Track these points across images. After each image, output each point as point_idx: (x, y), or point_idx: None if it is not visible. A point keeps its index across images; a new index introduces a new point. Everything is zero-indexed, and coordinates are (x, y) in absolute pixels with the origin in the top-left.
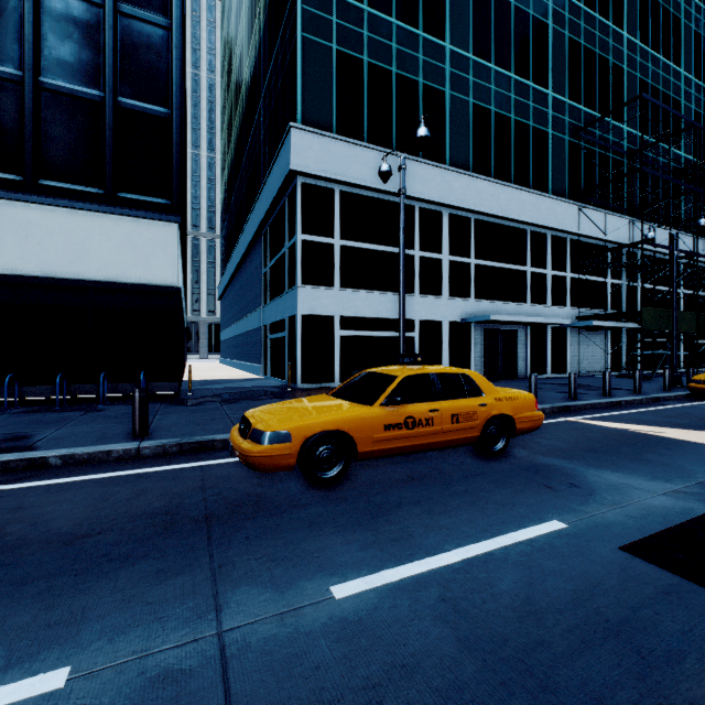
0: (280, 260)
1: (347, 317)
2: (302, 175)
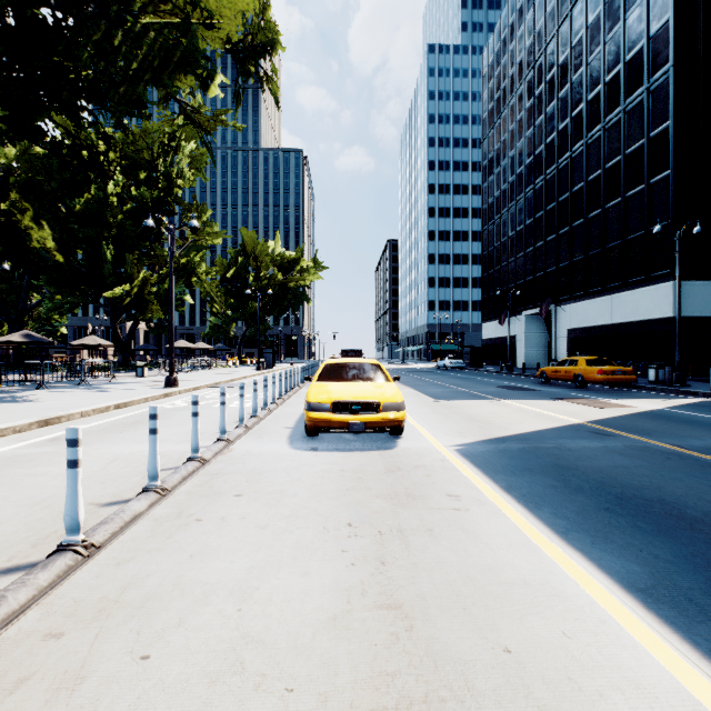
0: None
1: None
2: None
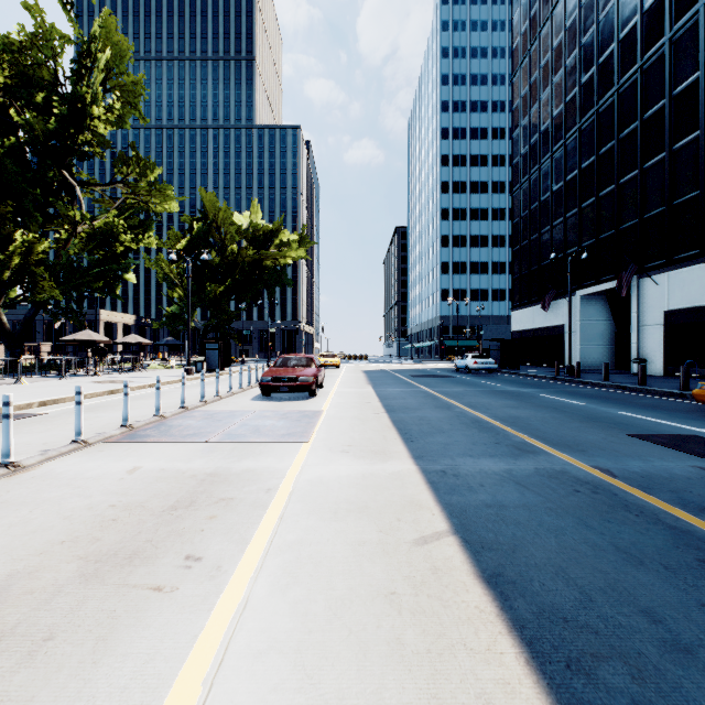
0: None
1: None
2: None
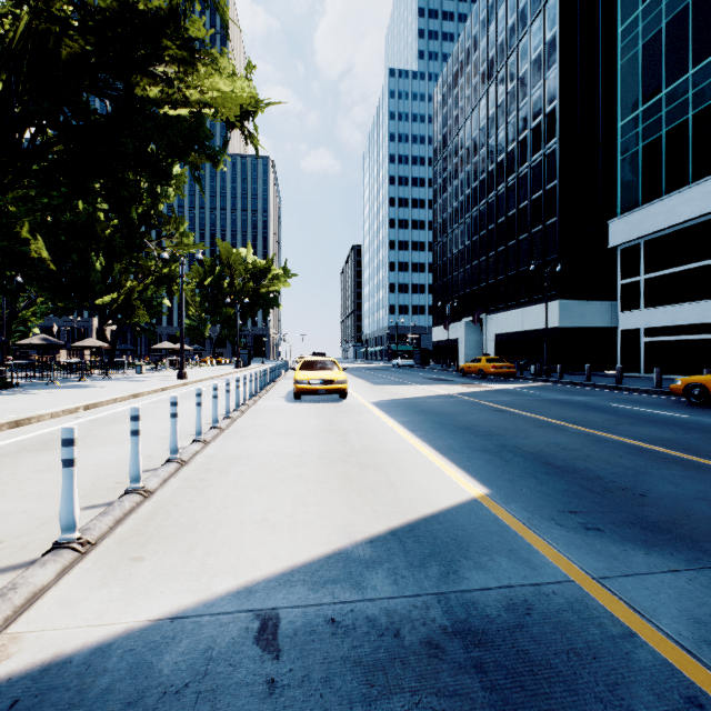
0: None
1: (650, 328)
2: (619, 246)
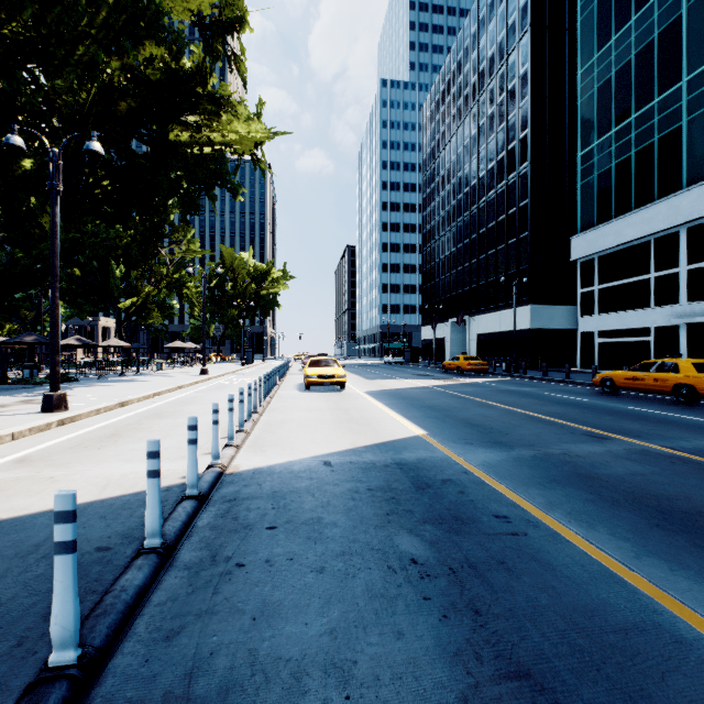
0: None
1: (603, 331)
2: (579, 259)
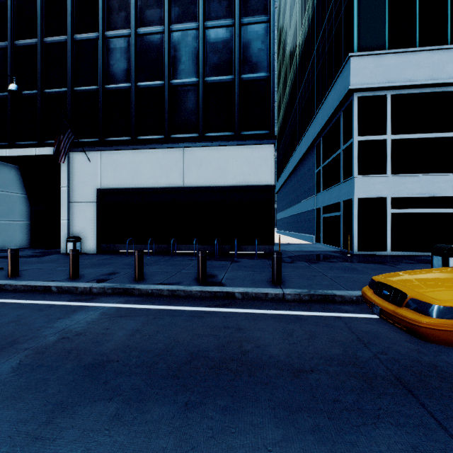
0: (334, 160)
1: (398, 198)
2: (358, 91)
